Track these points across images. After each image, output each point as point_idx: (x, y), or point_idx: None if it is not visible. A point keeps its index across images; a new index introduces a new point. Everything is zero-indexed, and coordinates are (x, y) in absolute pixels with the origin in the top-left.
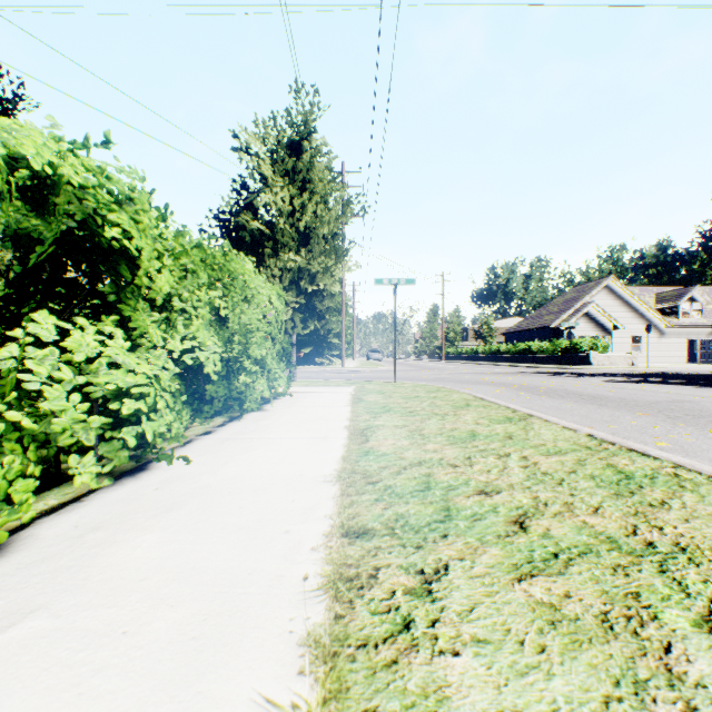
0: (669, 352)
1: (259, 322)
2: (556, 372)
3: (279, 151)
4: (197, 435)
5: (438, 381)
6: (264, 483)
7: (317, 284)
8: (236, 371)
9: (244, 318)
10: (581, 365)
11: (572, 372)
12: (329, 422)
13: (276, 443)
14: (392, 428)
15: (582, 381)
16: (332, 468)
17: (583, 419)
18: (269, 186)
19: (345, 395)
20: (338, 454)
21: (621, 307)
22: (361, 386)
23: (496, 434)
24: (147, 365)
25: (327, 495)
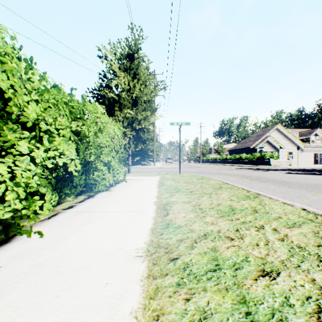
0: (305, 159)
1: (108, 142)
2: (255, 168)
3: (122, 58)
4: (63, 209)
5: (201, 173)
6: (88, 259)
7: (141, 125)
8: (92, 169)
9: (97, 139)
10: (265, 165)
11: (263, 168)
12: (145, 199)
13: (110, 216)
14: (182, 204)
15: (271, 173)
16: (143, 241)
17: (285, 196)
18: (117, 76)
19: (155, 181)
20: (148, 226)
21: (283, 138)
22: (163, 176)
23: (246, 208)
24: (3, 167)
25: (136, 276)
